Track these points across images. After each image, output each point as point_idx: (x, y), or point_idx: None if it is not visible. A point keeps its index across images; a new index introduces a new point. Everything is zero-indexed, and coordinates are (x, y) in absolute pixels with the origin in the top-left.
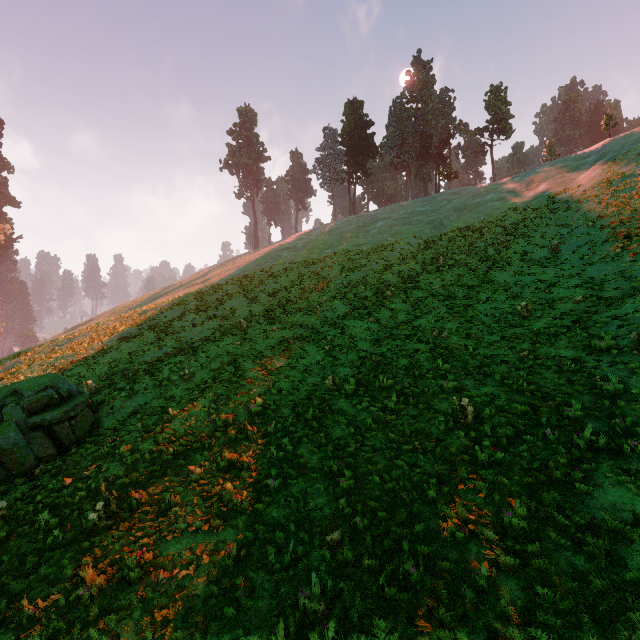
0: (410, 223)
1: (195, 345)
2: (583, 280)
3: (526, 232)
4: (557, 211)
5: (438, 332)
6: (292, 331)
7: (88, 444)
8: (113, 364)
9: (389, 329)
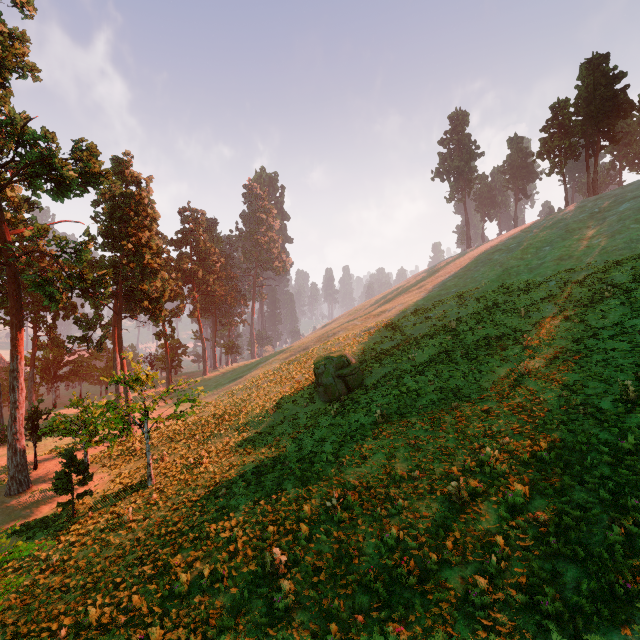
0: None
1: (416, 339)
2: None
3: None
4: None
5: None
6: (496, 330)
7: (362, 389)
8: (364, 349)
9: (594, 329)
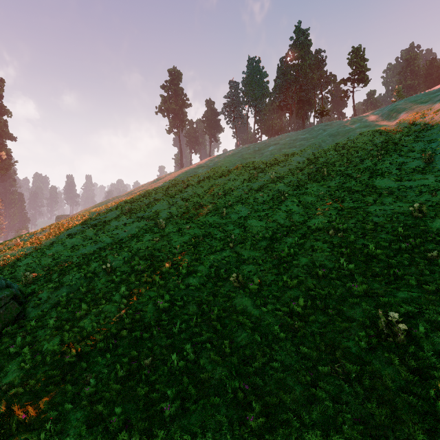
0: (295, 146)
1: (123, 241)
2: None
3: (396, 147)
4: (421, 130)
5: (333, 231)
6: (202, 229)
7: (6, 337)
8: (56, 256)
9: (286, 228)
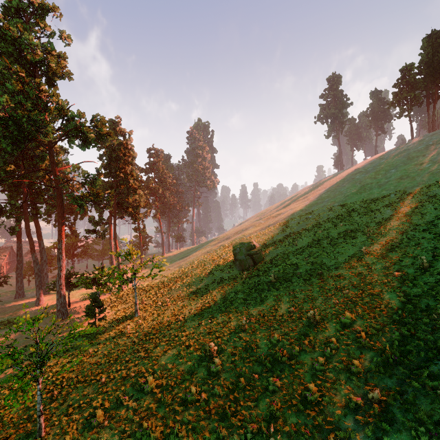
0: None
1: (299, 232)
2: None
3: None
4: None
5: None
6: (351, 226)
7: (263, 263)
8: (265, 238)
9: (415, 226)
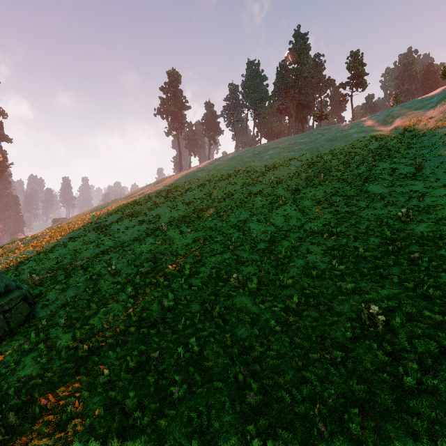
0: (293, 151)
1: (125, 244)
2: None
3: (390, 154)
4: (414, 137)
5: (328, 235)
6: (203, 233)
7: (18, 335)
8: (59, 259)
9: (283, 232)
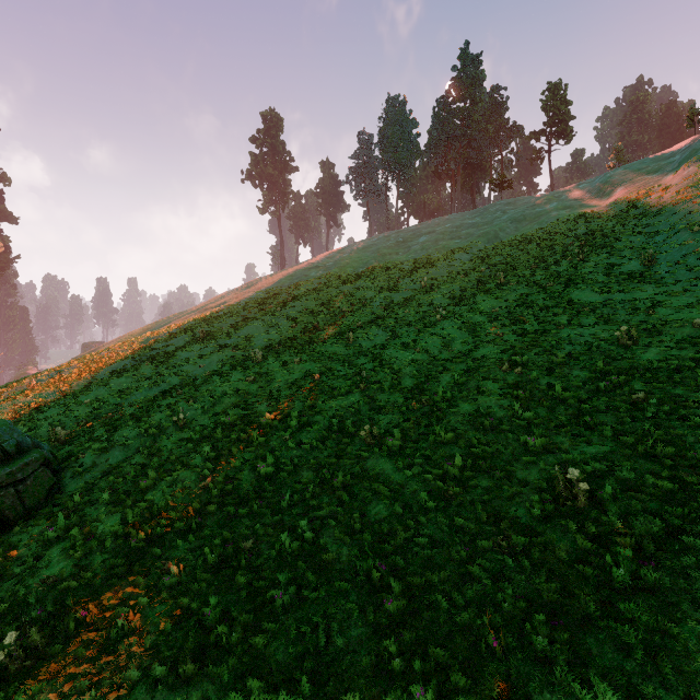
0: (459, 237)
1: (199, 381)
2: (697, 298)
3: (607, 242)
4: (644, 217)
5: (508, 366)
6: (319, 364)
7: (38, 518)
8: (97, 405)
9: (442, 361)
